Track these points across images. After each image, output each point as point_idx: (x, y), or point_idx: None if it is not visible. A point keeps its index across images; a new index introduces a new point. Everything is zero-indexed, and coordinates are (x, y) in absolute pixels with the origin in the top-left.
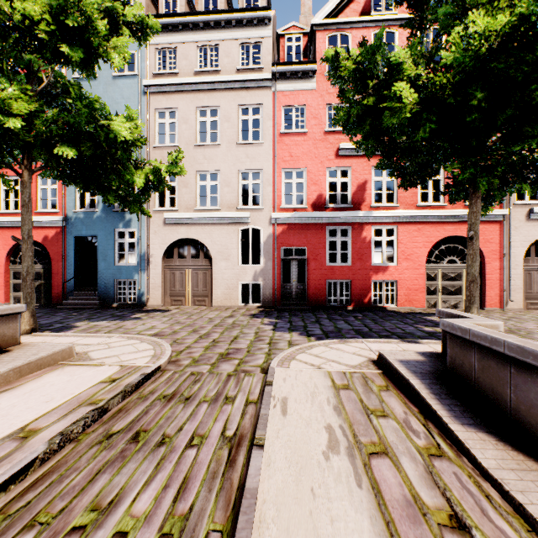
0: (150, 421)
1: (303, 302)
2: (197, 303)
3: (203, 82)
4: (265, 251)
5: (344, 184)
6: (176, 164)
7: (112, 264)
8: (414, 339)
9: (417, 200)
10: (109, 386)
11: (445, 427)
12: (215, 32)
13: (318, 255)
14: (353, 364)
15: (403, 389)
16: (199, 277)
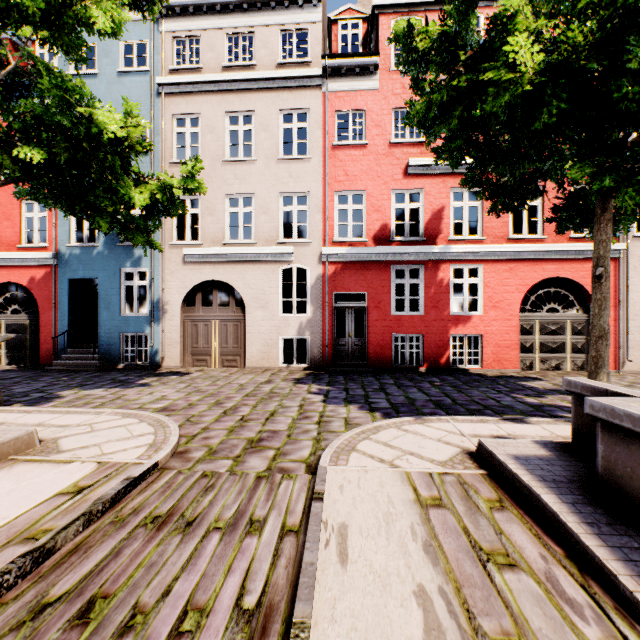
0: (118, 574)
1: (362, 362)
2: (227, 364)
3: (233, 80)
4: (313, 297)
5: (411, 215)
6: (193, 178)
7: (117, 313)
8: (517, 415)
9: (508, 231)
10: (69, 501)
11: (629, 598)
12: (249, 16)
13: (381, 303)
14: (441, 459)
15: (528, 508)
16: (229, 331)
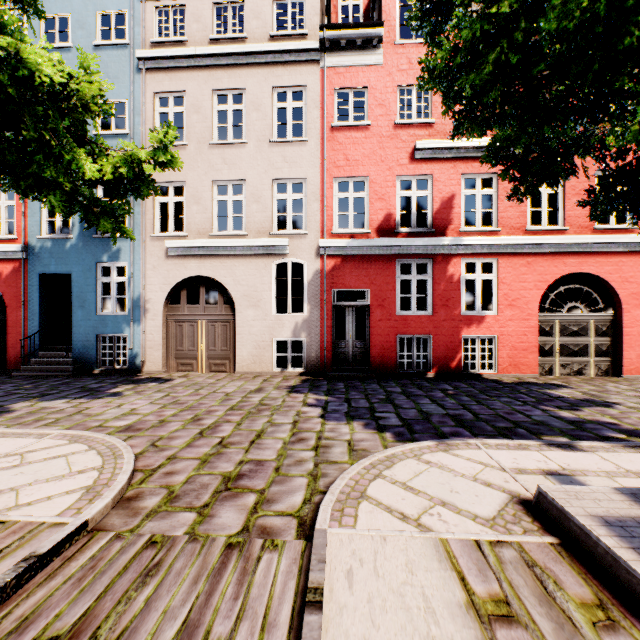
0: None
1: (364, 366)
2: (215, 369)
3: (221, 54)
4: (310, 295)
5: None
6: (165, 149)
7: (92, 313)
8: (557, 436)
9: (526, 222)
10: None
11: None
12: None
13: (385, 301)
14: (486, 513)
15: None
16: (217, 332)
